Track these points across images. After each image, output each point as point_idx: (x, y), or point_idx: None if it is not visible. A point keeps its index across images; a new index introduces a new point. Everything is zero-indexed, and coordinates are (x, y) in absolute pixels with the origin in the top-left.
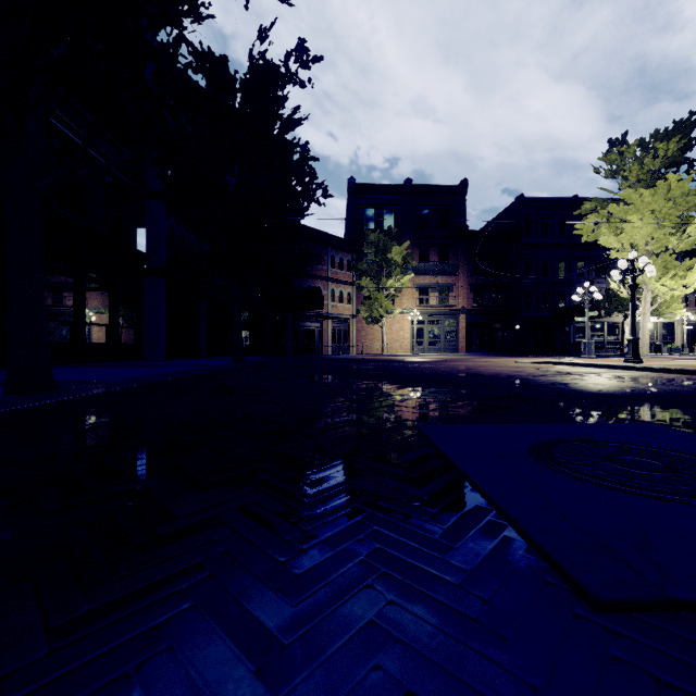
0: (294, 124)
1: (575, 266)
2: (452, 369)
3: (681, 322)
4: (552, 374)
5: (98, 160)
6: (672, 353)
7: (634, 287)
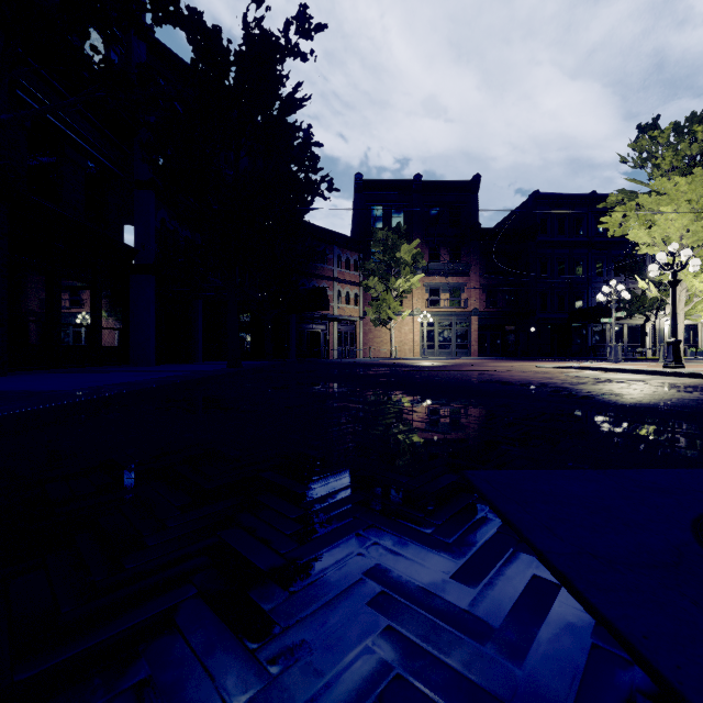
0: (295, 105)
1: (593, 266)
2: (472, 375)
3: None
4: (591, 382)
5: (76, 142)
6: (698, 357)
7: (675, 283)
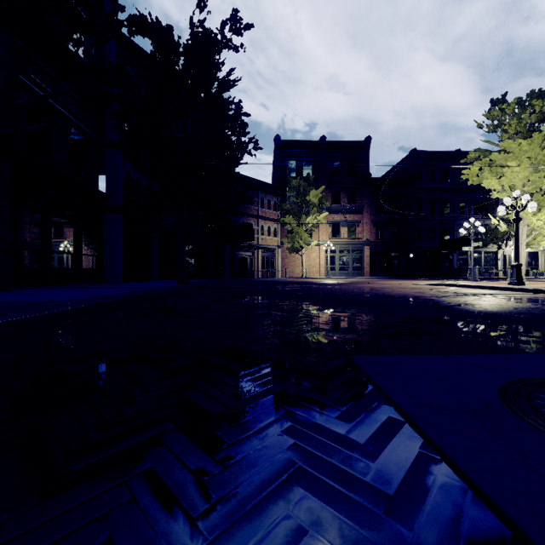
0: (229, 85)
1: (458, 207)
2: (363, 290)
3: (544, 251)
4: (452, 295)
5: (63, 113)
6: (538, 277)
7: (517, 221)
